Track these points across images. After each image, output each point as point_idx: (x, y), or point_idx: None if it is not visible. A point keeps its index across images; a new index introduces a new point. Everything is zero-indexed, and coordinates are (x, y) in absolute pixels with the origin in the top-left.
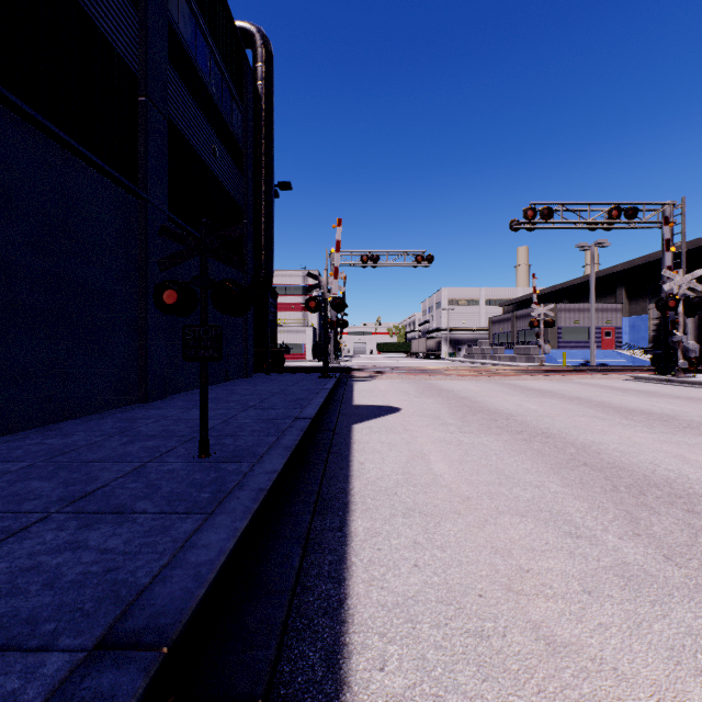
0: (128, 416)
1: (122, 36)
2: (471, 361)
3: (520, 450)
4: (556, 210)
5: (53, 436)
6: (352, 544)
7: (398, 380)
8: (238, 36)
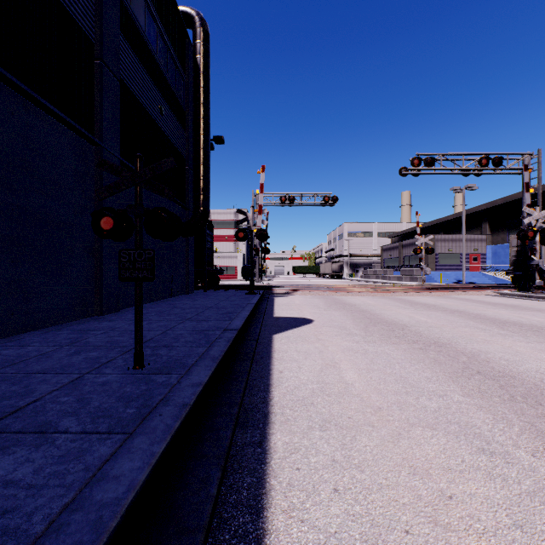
0: (82, 327)
1: (79, 8)
2: (366, 280)
3: (419, 358)
4: (437, 159)
5: (10, 346)
6: (271, 463)
7: (310, 295)
8: (181, 18)
